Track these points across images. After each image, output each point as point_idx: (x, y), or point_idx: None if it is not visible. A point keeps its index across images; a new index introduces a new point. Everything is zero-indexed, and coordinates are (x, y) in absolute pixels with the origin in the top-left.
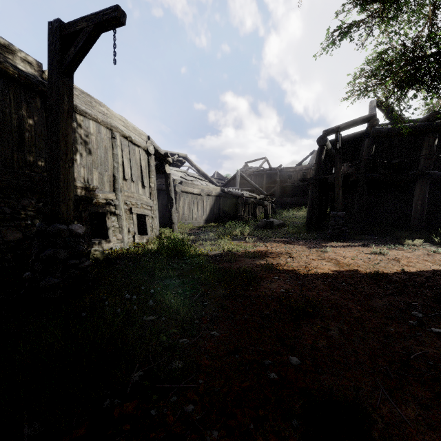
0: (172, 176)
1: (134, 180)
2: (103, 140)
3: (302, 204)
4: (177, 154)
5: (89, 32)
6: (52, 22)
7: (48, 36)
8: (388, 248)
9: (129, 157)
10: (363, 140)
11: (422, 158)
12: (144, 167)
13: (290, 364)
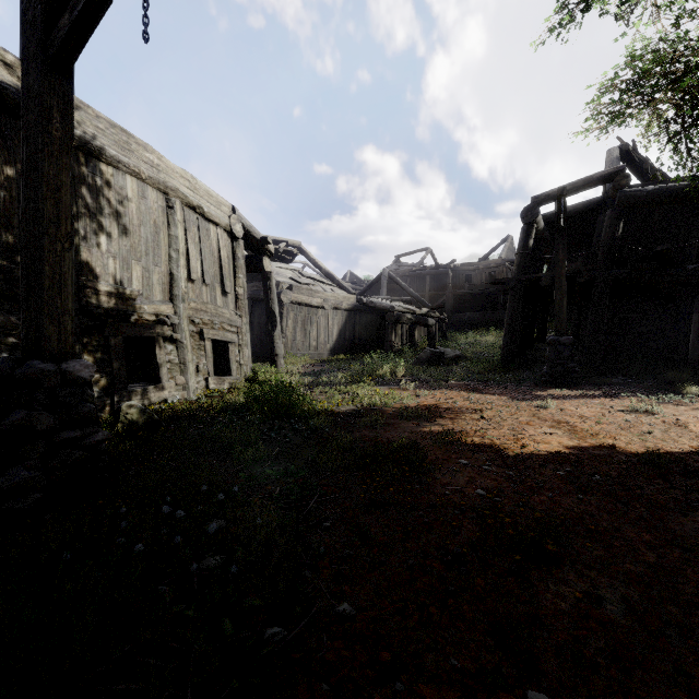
0: (276, 277)
1: (208, 282)
2: (150, 212)
3: (490, 323)
4: (285, 241)
5: None
6: None
7: None
8: (658, 401)
9: (199, 242)
10: (598, 215)
11: None
12: (225, 260)
13: None
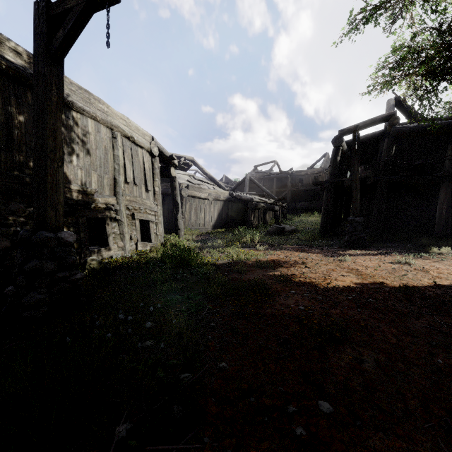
0: (178, 180)
1: (137, 184)
2: (102, 140)
3: (314, 209)
4: (183, 157)
5: (79, 11)
6: (38, 2)
7: (34, 17)
8: (413, 257)
9: (132, 159)
10: (381, 141)
11: (448, 158)
12: (147, 170)
13: (320, 411)
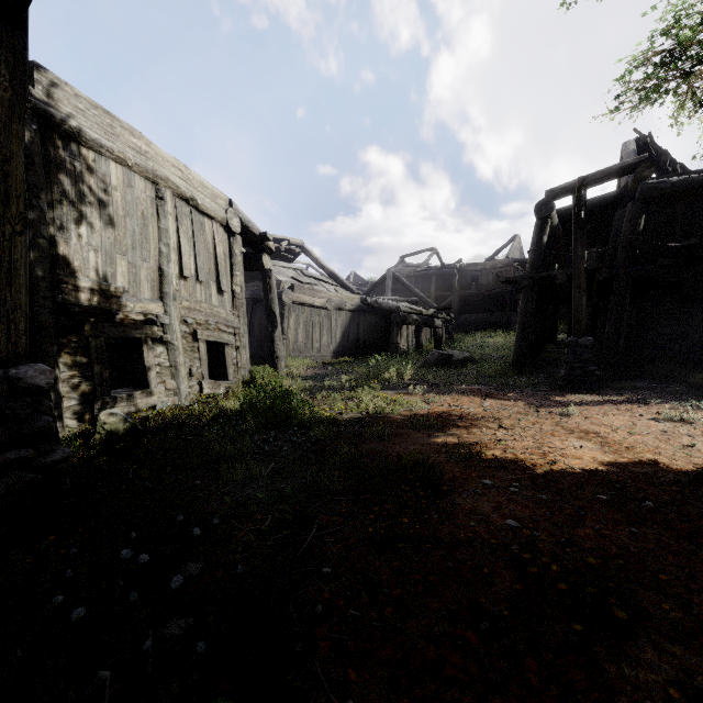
0: (277, 276)
1: (202, 280)
2: (137, 202)
3: (497, 324)
4: (286, 240)
5: None
6: None
7: None
8: (692, 408)
9: (193, 236)
10: (614, 211)
11: None
12: (221, 256)
13: None
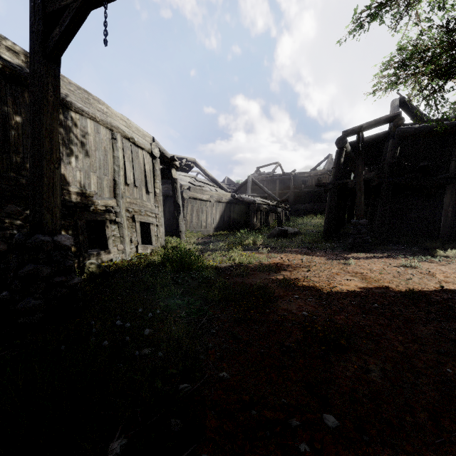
0: (180, 182)
1: (137, 186)
2: (102, 141)
3: (317, 211)
4: (185, 158)
5: (75, 8)
6: None
7: (30, 15)
8: (419, 260)
9: (132, 160)
10: (385, 142)
11: (453, 160)
12: (148, 171)
13: (325, 425)
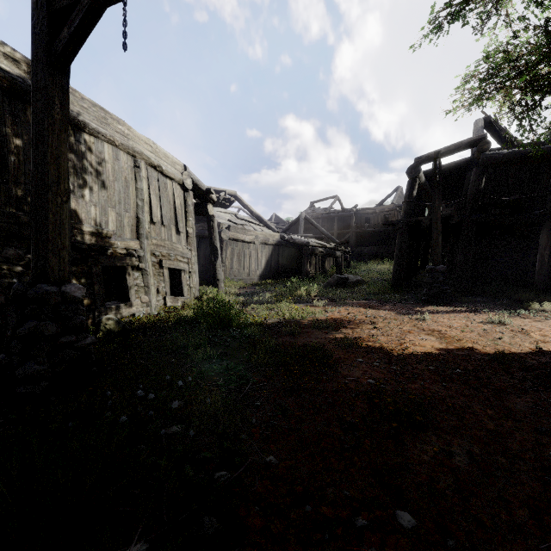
0: (217, 219)
1: (166, 224)
2: (122, 170)
3: (384, 255)
4: (224, 191)
5: (88, 5)
6: None
7: (32, 13)
8: (509, 315)
9: (159, 193)
10: (467, 171)
11: (550, 193)
12: (179, 207)
13: (398, 525)
